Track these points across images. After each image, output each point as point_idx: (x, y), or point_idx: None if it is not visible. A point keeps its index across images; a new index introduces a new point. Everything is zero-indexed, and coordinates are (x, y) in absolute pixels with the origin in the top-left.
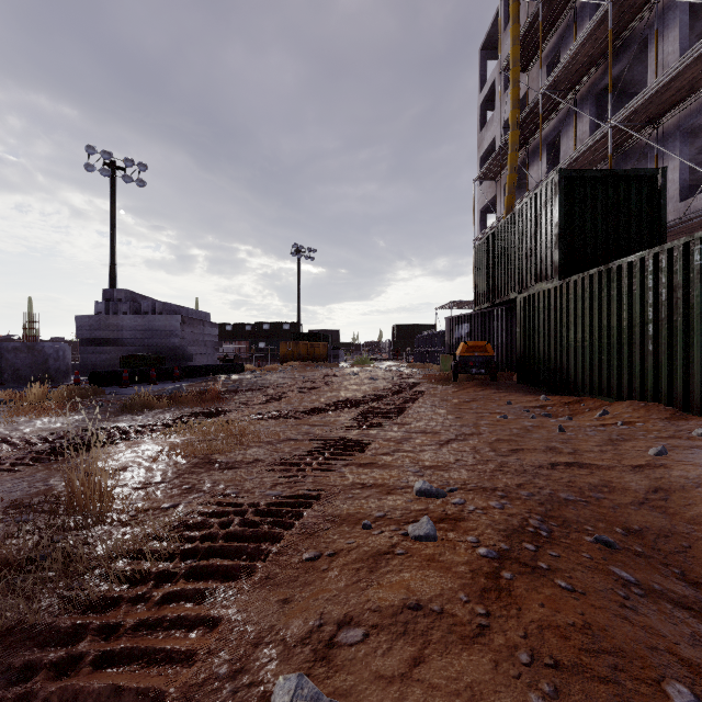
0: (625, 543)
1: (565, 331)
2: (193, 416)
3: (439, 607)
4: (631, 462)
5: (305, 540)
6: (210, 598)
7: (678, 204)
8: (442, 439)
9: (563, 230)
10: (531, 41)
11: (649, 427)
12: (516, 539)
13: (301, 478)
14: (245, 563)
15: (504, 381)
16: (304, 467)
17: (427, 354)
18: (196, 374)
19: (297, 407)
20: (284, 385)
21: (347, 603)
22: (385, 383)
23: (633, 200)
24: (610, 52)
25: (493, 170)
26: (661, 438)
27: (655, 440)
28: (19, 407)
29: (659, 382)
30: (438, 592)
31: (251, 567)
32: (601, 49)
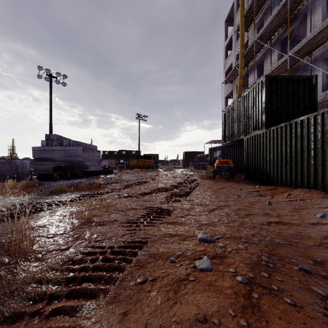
0: (315, 270)
1: (268, 154)
2: (85, 196)
3: (218, 320)
4: (309, 221)
5: (138, 269)
6: (79, 311)
7: (321, 93)
8: (210, 208)
9: (267, 105)
10: (249, 16)
11: (314, 202)
12: (256, 269)
13: (137, 231)
14: (102, 287)
15: (237, 178)
16: (139, 224)
17: (200, 165)
18: (90, 175)
19: (137, 191)
20: (131, 180)
21: (161, 317)
22: (180, 179)
23: (301, 90)
24: (288, 20)
25: (231, 78)
26: (321, 208)
27: (318, 209)
28: (0, 191)
29: (317, 179)
30: (216, 309)
31: (106, 290)
32: (283, 19)
